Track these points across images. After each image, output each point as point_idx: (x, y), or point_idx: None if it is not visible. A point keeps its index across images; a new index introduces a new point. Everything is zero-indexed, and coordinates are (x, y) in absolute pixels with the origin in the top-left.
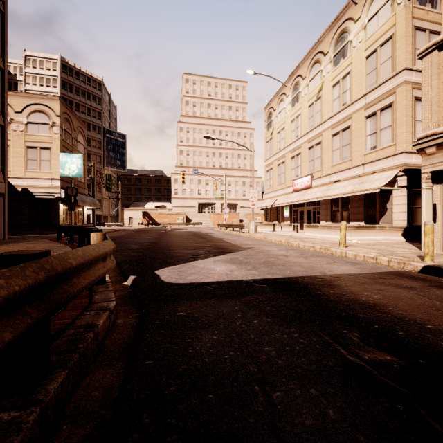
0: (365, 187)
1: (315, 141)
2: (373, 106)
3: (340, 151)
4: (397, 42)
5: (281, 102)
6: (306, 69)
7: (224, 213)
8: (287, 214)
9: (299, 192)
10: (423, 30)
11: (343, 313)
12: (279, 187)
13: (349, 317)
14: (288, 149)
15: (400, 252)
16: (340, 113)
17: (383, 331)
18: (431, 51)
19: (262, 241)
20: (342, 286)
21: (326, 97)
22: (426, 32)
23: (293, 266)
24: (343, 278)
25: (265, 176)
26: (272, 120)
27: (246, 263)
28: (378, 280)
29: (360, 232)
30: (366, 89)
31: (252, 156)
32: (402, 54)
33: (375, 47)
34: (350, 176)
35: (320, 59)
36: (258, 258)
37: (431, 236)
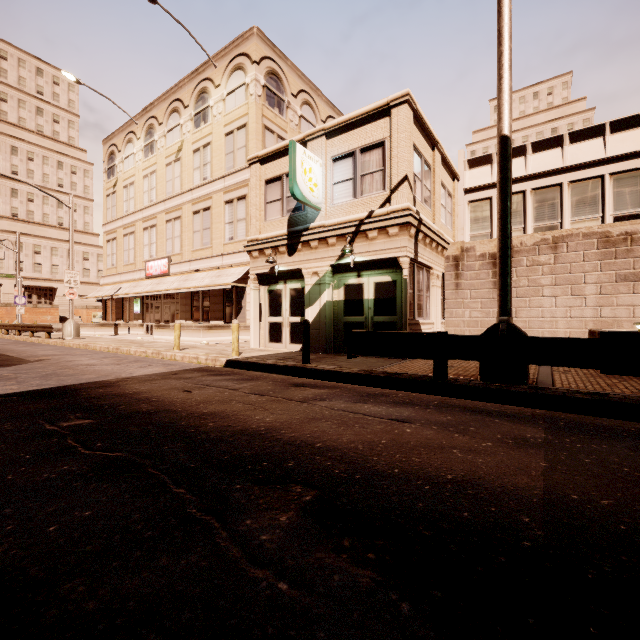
0: (221, 281)
1: (175, 214)
2: (231, 192)
3: (202, 235)
4: (250, 134)
5: (129, 143)
6: (163, 113)
7: (17, 305)
8: (138, 309)
9: (154, 279)
10: (273, 132)
11: (87, 404)
12: (126, 268)
13: (89, 405)
14: (139, 215)
15: (229, 350)
16: (201, 188)
17: (109, 408)
18: (256, 162)
19: (76, 350)
20: (120, 385)
21: (186, 162)
22: (275, 135)
23: (87, 374)
24: (134, 379)
25: (104, 249)
26: (115, 164)
27: (11, 379)
28: (169, 376)
29: (213, 332)
30: (225, 171)
31: (70, 214)
32: (254, 148)
33: (233, 128)
34: (210, 267)
35: (180, 109)
36: (40, 371)
37: (236, 333)
